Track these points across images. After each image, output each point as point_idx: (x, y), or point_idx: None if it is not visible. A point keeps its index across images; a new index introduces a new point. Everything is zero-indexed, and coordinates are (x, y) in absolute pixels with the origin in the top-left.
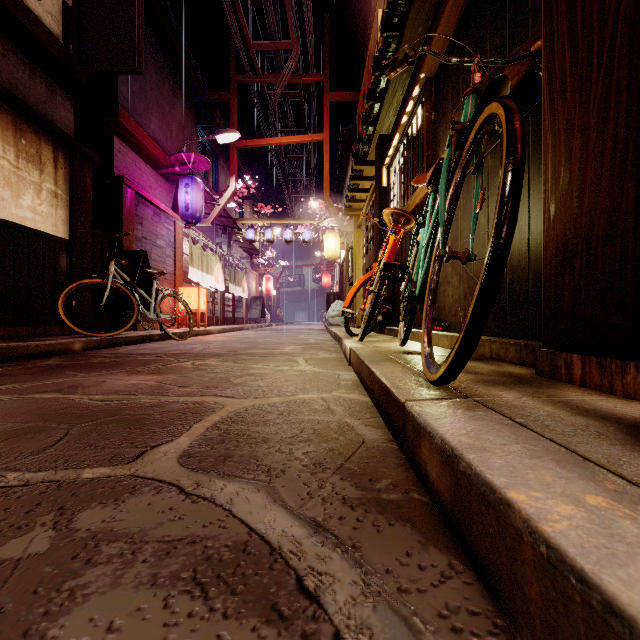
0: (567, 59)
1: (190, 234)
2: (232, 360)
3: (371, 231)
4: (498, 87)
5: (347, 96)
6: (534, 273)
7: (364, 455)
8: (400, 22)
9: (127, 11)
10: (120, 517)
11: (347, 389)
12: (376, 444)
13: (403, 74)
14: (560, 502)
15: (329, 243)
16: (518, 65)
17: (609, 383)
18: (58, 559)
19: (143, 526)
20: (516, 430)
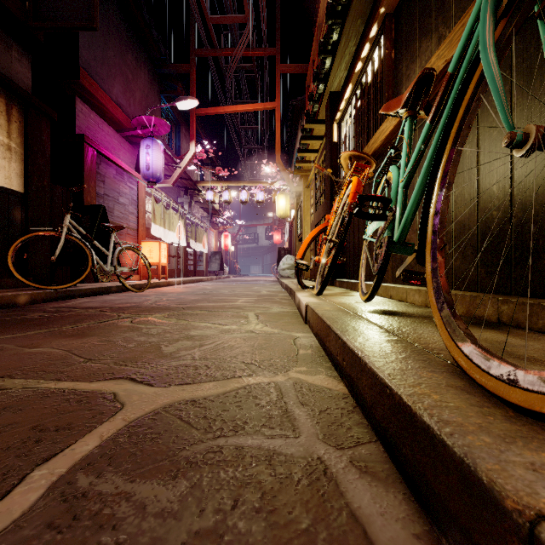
0: None
1: (153, 194)
2: (177, 316)
3: (320, 188)
4: None
5: (297, 68)
6: None
7: None
8: None
9: None
10: None
11: (309, 365)
12: None
13: (357, 20)
14: None
15: (280, 203)
16: None
17: None
18: None
19: None
20: None
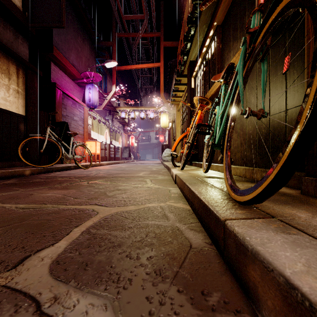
0: None
1: (92, 114)
2: (110, 180)
3: (185, 112)
4: None
5: (172, 43)
6: (290, 129)
7: (193, 260)
8: None
9: None
10: None
11: (175, 200)
12: (200, 248)
13: (203, 25)
14: None
15: (163, 119)
16: None
17: None
18: None
19: None
20: None
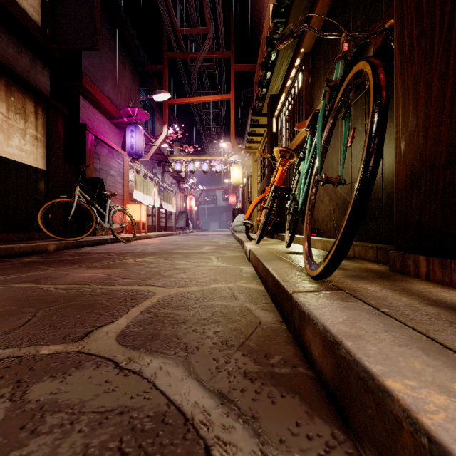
0: (414, 31)
1: (134, 166)
2: (163, 258)
3: (264, 164)
4: (363, 51)
5: (247, 67)
6: (386, 194)
7: (260, 334)
8: (286, 11)
9: (88, 5)
10: (65, 389)
11: (247, 280)
12: (269, 325)
13: (288, 50)
14: (433, 391)
15: (234, 173)
16: (375, 39)
17: (449, 278)
18: (9, 429)
19: (82, 397)
20: (383, 319)
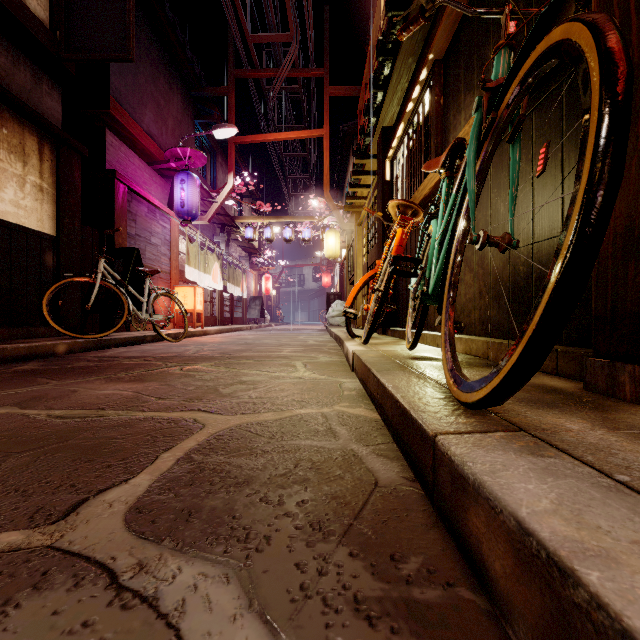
0: None
1: (187, 232)
2: (225, 364)
3: (373, 228)
4: (555, 16)
5: (348, 91)
6: None
7: (379, 507)
8: None
9: None
10: None
11: (351, 402)
12: (394, 487)
13: (409, 58)
14: None
15: (329, 242)
16: None
17: None
18: None
19: None
20: (632, 502)
